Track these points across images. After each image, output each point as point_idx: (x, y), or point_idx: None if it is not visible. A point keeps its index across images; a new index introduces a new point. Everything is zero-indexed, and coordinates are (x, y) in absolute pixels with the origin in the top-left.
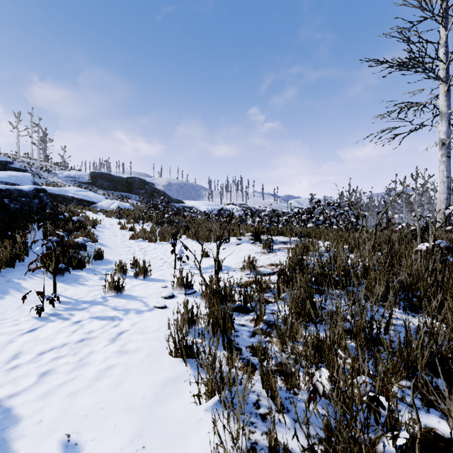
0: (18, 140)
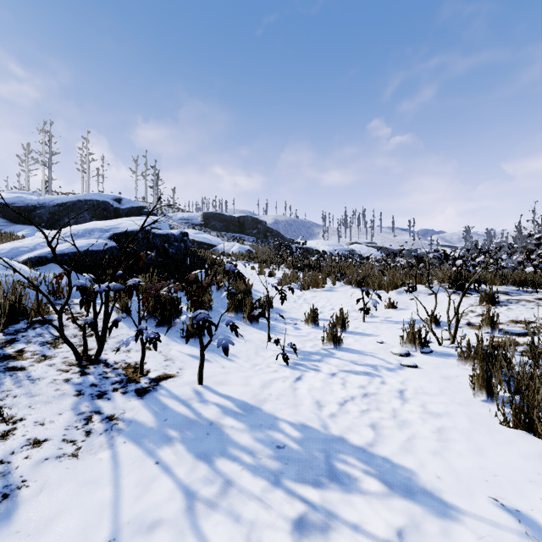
0: (136, 185)
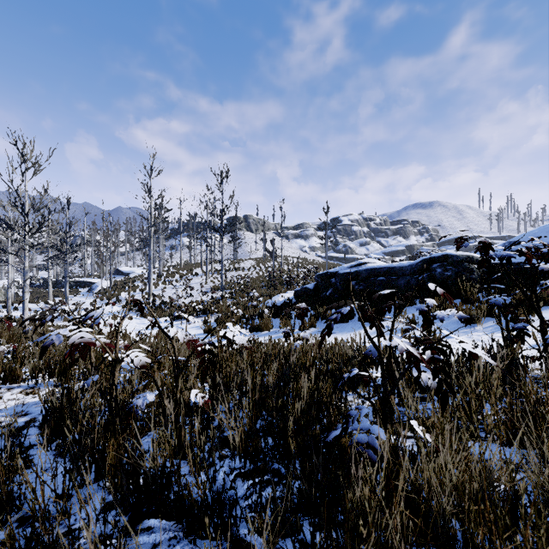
0: None
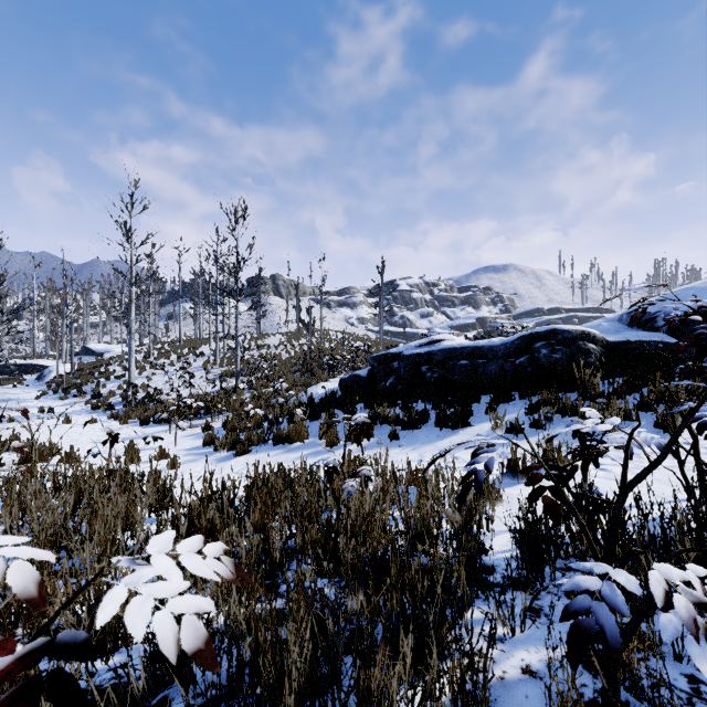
0: None
